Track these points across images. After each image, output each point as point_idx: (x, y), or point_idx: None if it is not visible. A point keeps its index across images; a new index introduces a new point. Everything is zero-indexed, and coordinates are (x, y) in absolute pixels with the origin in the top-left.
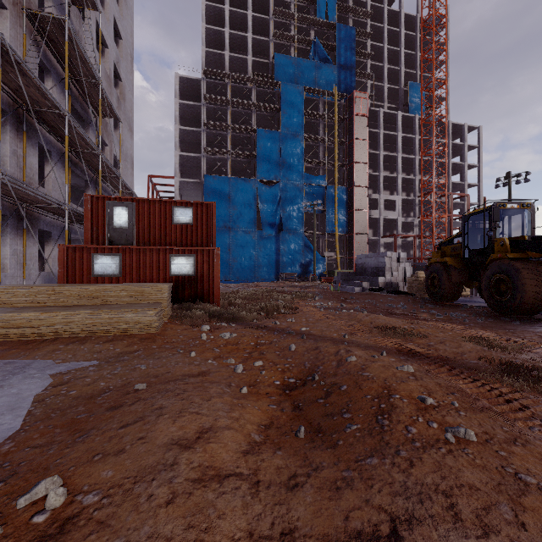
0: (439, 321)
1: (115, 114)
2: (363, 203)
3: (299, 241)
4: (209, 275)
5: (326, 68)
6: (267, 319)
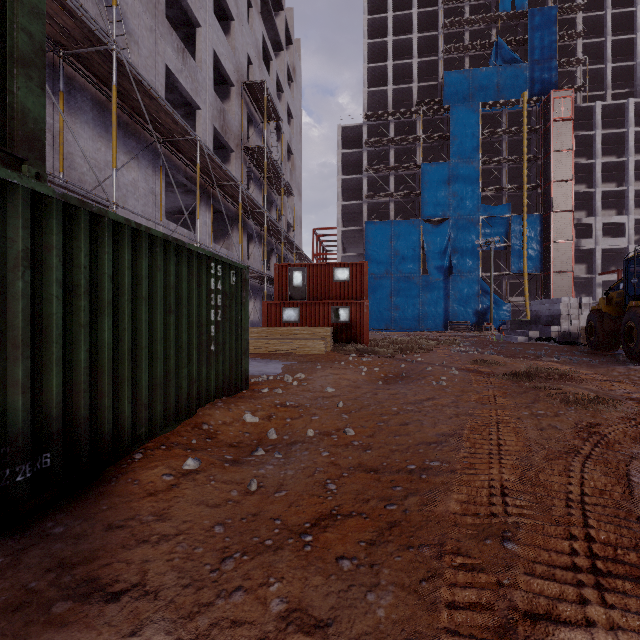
0: (547, 361)
1: (290, 192)
2: (566, 232)
3: (473, 285)
4: (361, 322)
5: (512, 70)
6: (399, 355)
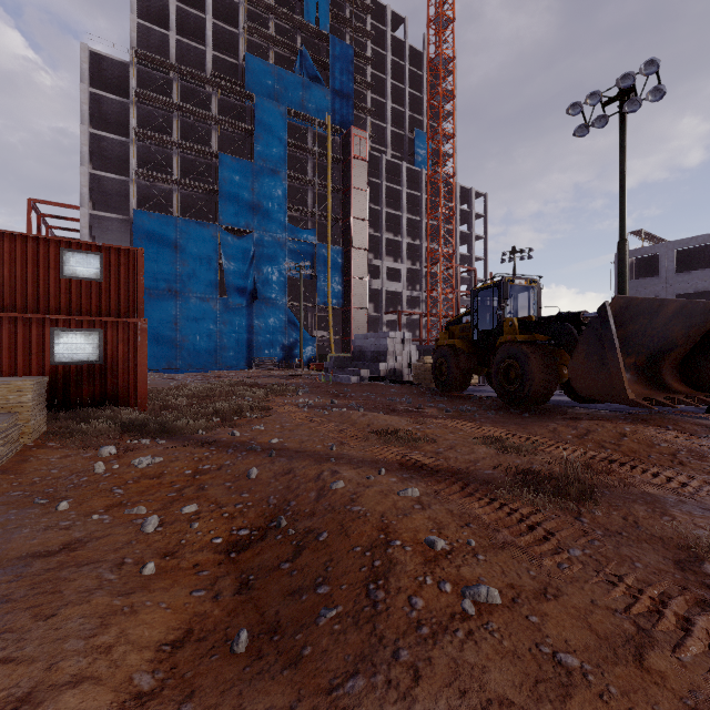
0: (449, 418)
1: None
2: (363, 270)
3: (280, 315)
4: (128, 362)
5: (317, 89)
6: (221, 428)
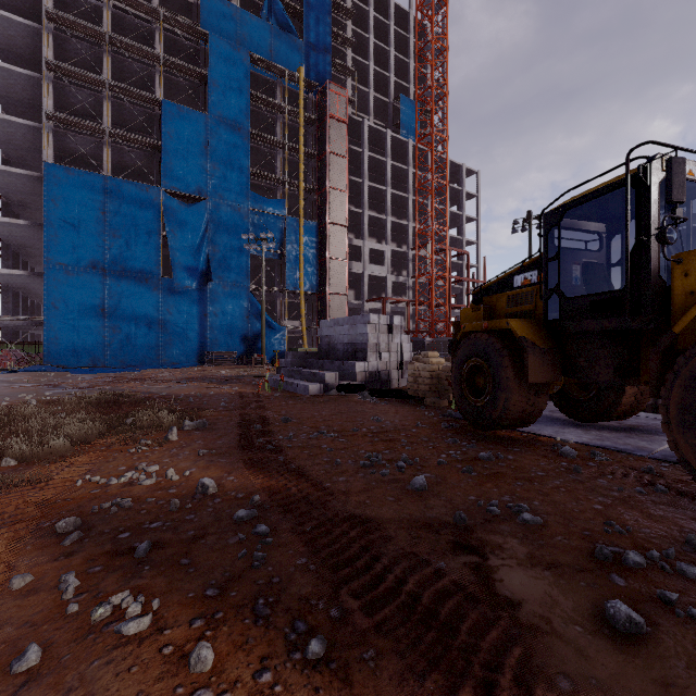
0: None
1: None
2: (341, 249)
3: (241, 301)
4: None
5: (288, 40)
6: None
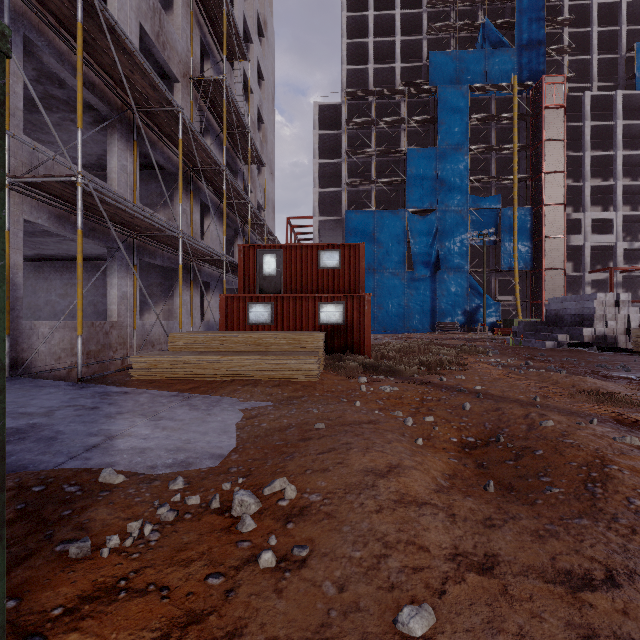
0: None
1: (261, 160)
2: (558, 227)
3: (462, 282)
4: (359, 324)
5: (500, 54)
6: (429, 375)
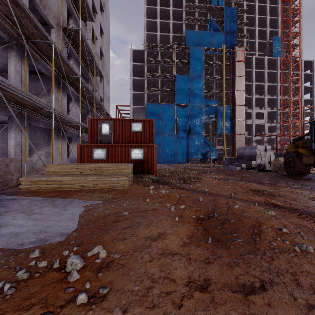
0: (293, 188)
1: (101, 74)
2: (241, 115)
3: (200, 140)
4: (151, 159)
5: (217, 34)
6: (184, 184)
